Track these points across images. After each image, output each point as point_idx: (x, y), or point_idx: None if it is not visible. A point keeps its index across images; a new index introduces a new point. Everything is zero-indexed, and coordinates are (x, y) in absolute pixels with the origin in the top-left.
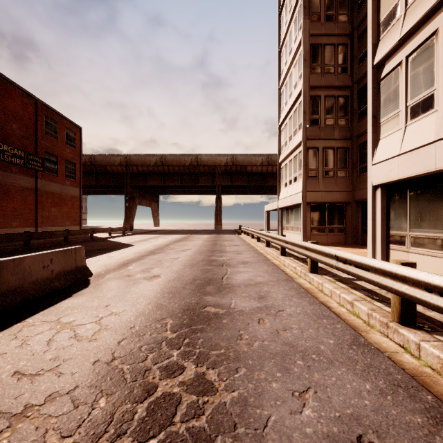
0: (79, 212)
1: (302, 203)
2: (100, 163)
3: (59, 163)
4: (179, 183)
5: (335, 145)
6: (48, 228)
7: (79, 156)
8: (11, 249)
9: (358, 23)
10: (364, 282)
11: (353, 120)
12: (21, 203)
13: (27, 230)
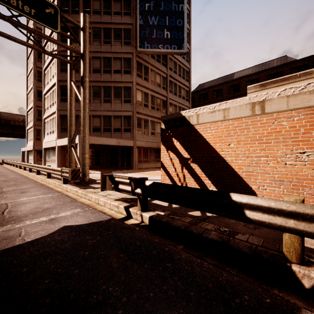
0: None
1: (33, 150)
2: None
3: None
4: None
5: None
6: None
7: None
8: None
9: None
10: None
11: None
12: None
13: None
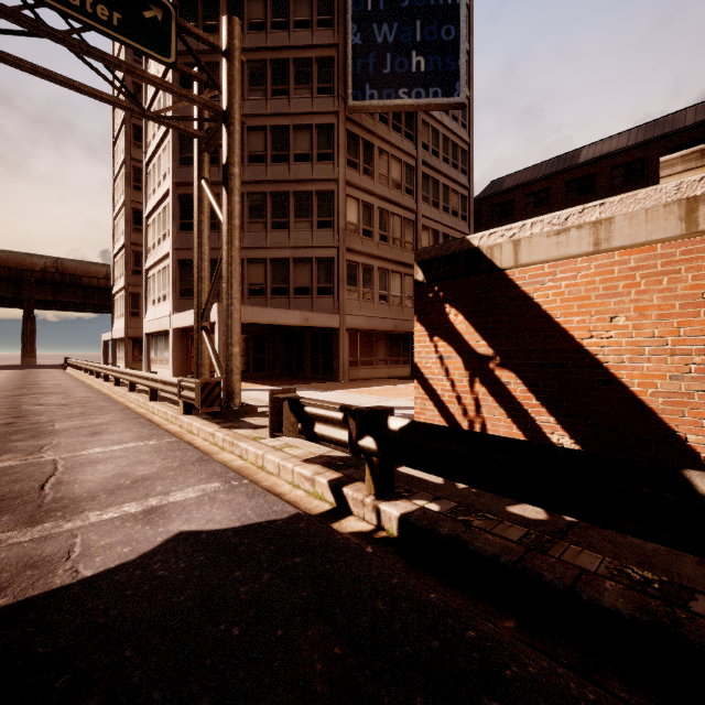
0: None
1: (125, 337)
2: None
3: None
4: None
5: None
6: None
7: None
8: None
9: None
10: None
11: None
12: None
13: None
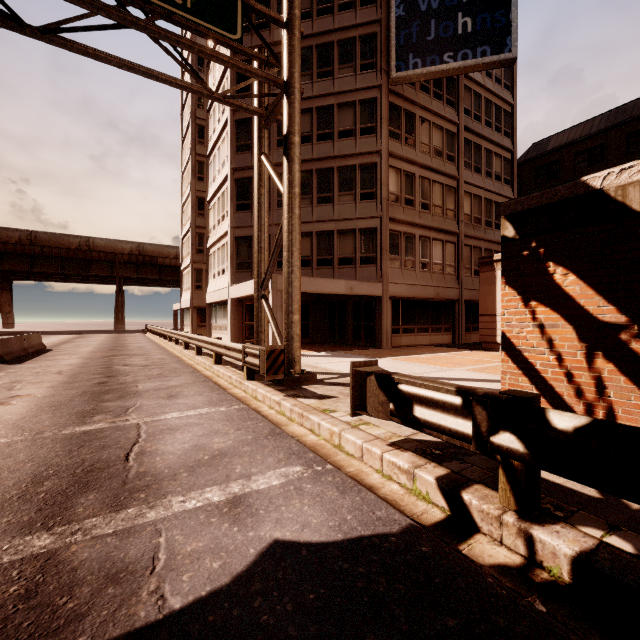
0: None
1: (190, 307)
2: None
3: None
4: (59, 270)
5: None
6: None
7: None
8: None
9: None
10: None
11: None
12: None
13: None
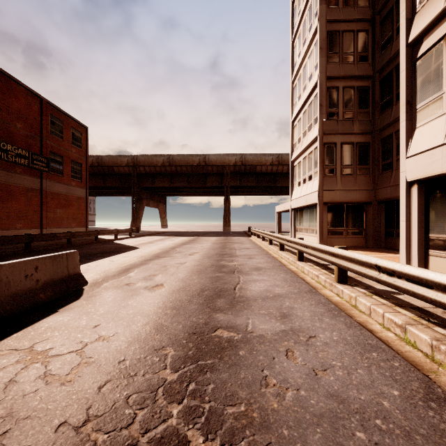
0: (85, 214)
1: (318, 203)
2: (107, 163)
3: (64, 164)
4: (187, 184)
5: (354, 140)
6: (54, 230)
7: (86, 156)
8: (10, 252)
9: (380, 7)
10: (408, 297)
11: (374, 112)
12: (25, 204)
13: (32, 231)
